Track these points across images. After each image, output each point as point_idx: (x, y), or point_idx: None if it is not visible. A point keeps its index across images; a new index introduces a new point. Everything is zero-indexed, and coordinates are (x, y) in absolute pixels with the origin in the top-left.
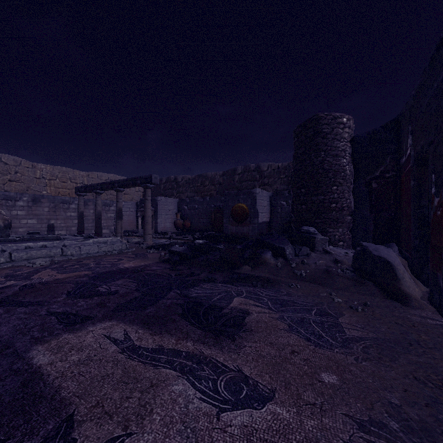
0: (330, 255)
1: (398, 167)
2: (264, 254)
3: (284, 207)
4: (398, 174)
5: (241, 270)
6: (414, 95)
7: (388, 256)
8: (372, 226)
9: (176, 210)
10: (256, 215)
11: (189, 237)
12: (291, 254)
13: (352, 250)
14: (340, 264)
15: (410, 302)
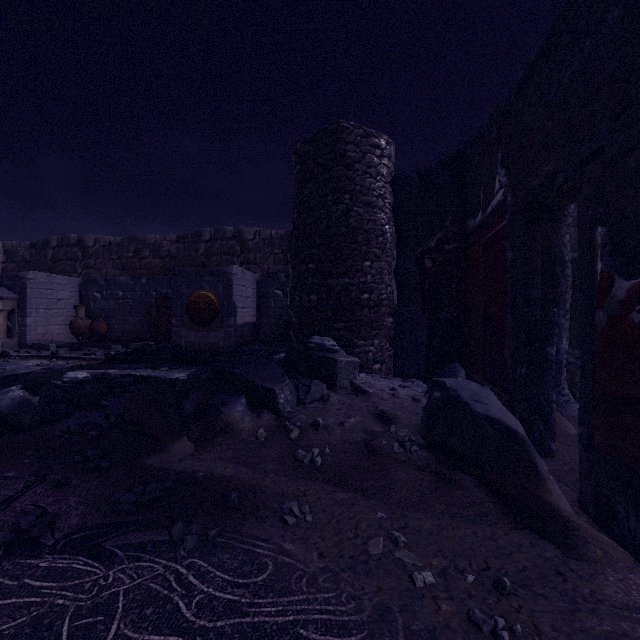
0: (366, 396)
1: (463, 234)
2: (228, 407)
3: (280, 299)
4: (463, 247)
5: (165, 458)
6: (522, 79)
7: (503, 413)
8: (424, 335)
9: (77, 300)
10: (232, 312)
11: (97, 353)
12: (290, 402)
13: (396, 378)
14: (392, 422)
15: (580, 545)
